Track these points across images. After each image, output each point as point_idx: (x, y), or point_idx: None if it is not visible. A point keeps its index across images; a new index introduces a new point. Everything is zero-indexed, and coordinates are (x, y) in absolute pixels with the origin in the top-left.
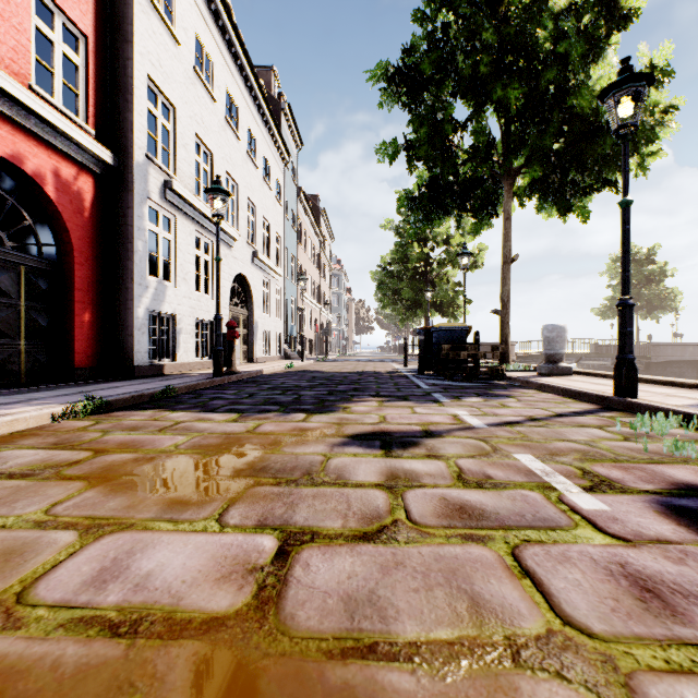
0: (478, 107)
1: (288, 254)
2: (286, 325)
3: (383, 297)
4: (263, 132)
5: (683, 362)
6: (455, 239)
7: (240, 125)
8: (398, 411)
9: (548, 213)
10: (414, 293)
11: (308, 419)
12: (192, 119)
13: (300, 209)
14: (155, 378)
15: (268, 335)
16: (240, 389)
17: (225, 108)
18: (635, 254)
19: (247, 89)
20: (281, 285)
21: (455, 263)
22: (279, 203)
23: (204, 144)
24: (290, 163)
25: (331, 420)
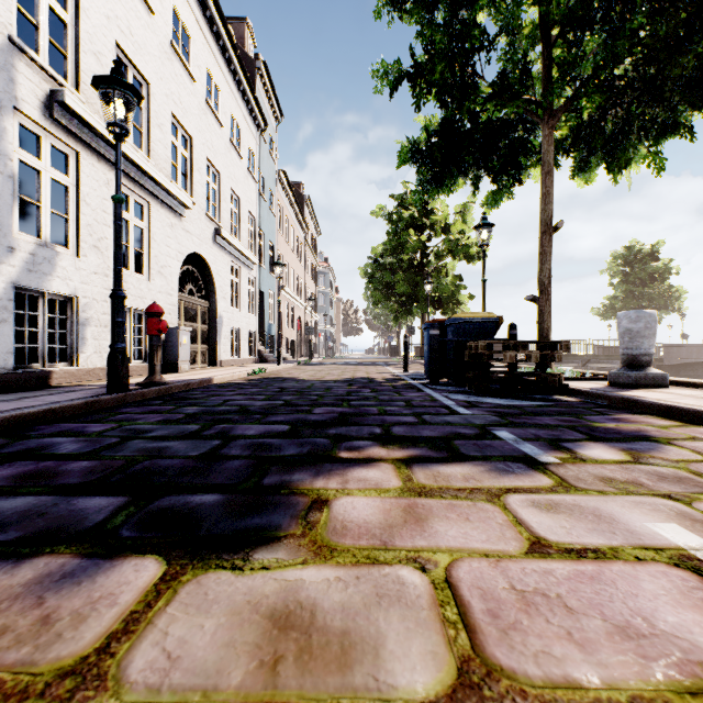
0: (516, 6)
1: (265, 240)
2: (262, 323)
3: (374, 291)
4: (230, 84)
5: (698, 365)
6: (456, 226)
7: (195, 63)
8: (477, 530)
9: (585, 178)
10: (411, 287)
11: (128, 637)
12: (111, 21)
13: (280, 192)
14: (1, 397)
15: (238, 333)
16: (127, 420)
17: (170, 30)
18: (638, 251)
19: (206, 22)
20: (256, 274)
21: (456, 253)
22: (253, 177)
23: (134, 66)
24: (268, 135)
25: (226, 654)
